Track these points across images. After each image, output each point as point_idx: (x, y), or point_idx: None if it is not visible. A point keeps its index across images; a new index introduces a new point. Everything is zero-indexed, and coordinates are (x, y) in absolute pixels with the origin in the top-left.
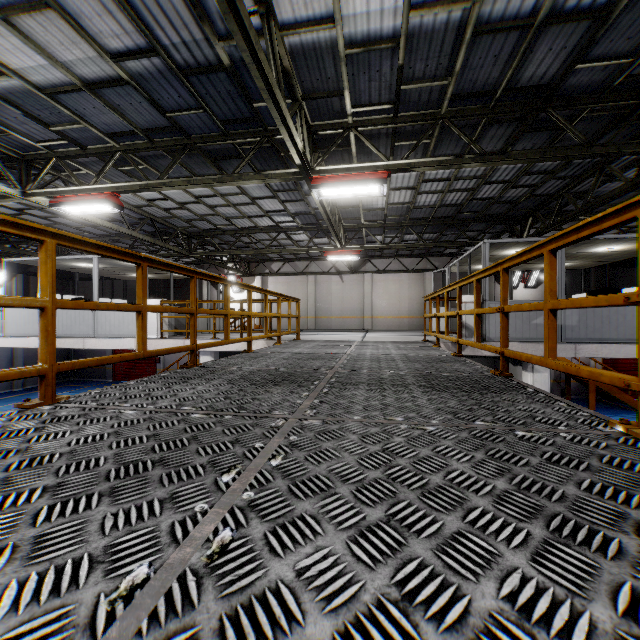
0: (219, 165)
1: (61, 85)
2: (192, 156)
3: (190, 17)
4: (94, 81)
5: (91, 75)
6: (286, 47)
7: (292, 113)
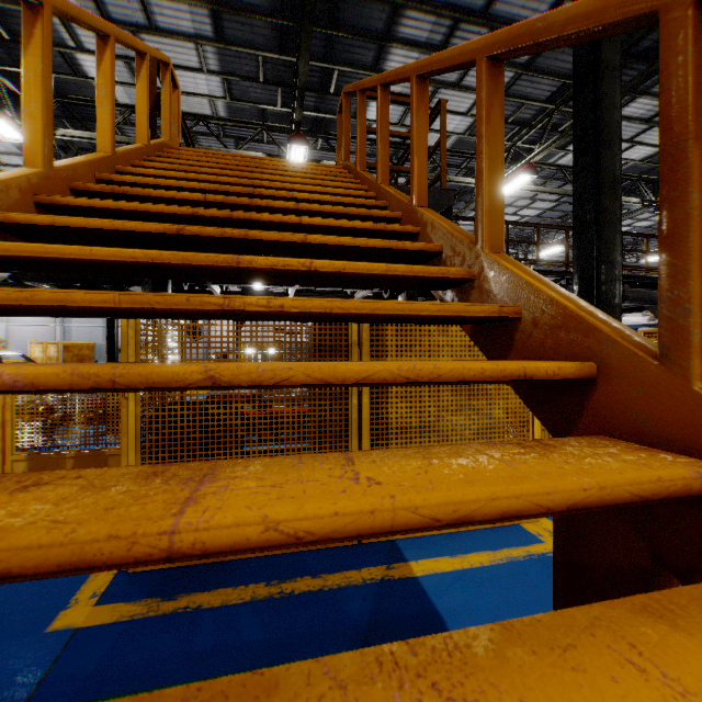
0: None
1: (652, 224)
2: None
3: None
4: None
5: None
6: None
7: None
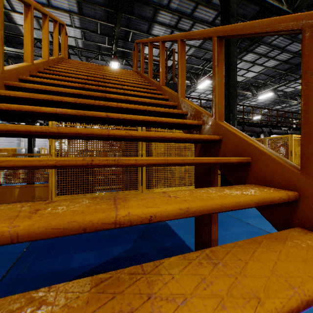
0: (283, 103)
1: (257, 103)
2: (277, 103)
3: (275, 95)
4: (262, 102)
5: (261, 102)
6: (290, 92)
7: (292, 99)
